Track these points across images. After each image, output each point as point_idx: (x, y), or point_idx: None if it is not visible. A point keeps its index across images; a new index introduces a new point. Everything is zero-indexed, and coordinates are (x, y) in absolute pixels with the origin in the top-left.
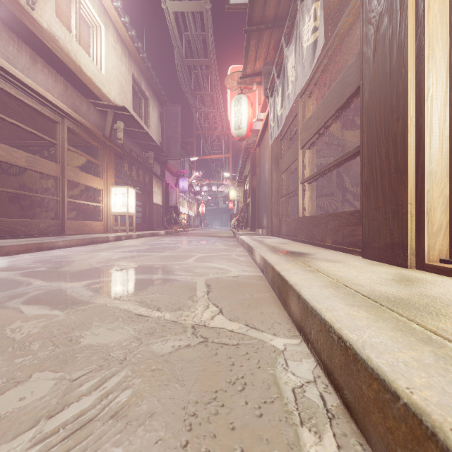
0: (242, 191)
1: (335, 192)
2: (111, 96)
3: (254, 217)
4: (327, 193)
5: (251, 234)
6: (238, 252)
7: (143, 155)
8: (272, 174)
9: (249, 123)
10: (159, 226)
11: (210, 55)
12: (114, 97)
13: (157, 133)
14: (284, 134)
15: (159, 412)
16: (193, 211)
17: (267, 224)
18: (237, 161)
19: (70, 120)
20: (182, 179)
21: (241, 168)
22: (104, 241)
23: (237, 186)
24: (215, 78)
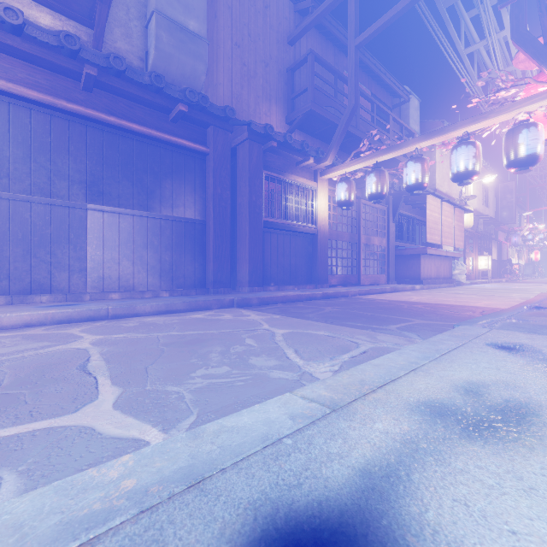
0: None
1: None
2: (474, 207)
3: None
4: None
5: None
6: None
7: (485, 228)
8: None
9: None
10: (495, 276)
11: None
12: (475, 206)
13: (493, 207)
14: None
15: (546, 289)
16: (523, 259)
17: None
18: None
19: (467, 232)
20: (514, 235)
21: None
22: (485, 283)
23: None
24: None
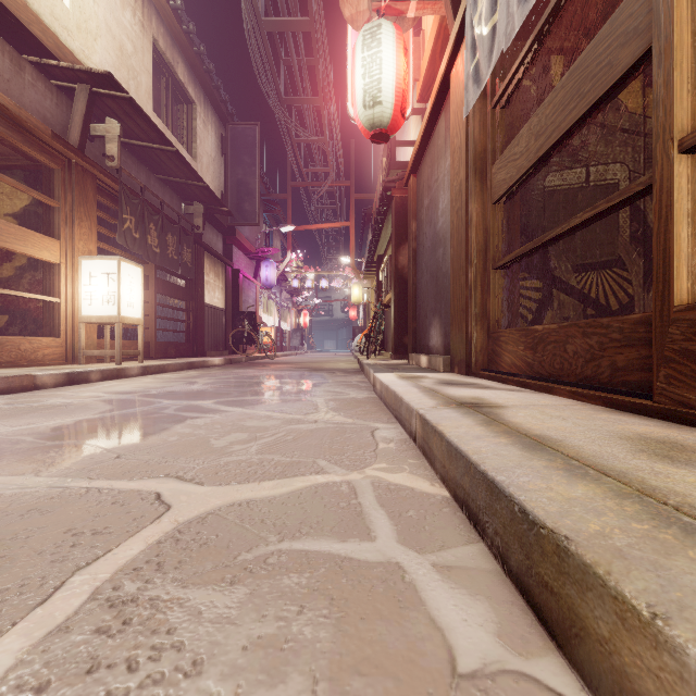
0: (373, 285)
1: (633, 257)
2: (90, 62)
3: (401, 331)
4: (611, 261)
5: (403, 369)
6: (388, 462)
7: (182, 208)
8: (467, 207)
9: (400, 91)
10: (219, 348)
11: (311, 7)
12: (99, 67)
13: (216, 174)
14: (511, 77)
15: None
16: (289, 323)
17: (443, 342)
18: (364, 238)
19: None
20: (265, 264)
21: (373, 239)
22: (15, 387)
23: (364, 278)
24: (323, 62)
